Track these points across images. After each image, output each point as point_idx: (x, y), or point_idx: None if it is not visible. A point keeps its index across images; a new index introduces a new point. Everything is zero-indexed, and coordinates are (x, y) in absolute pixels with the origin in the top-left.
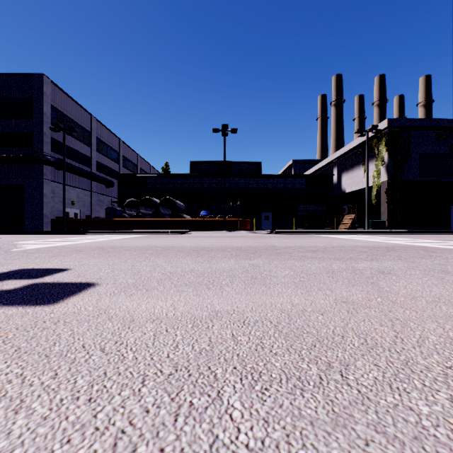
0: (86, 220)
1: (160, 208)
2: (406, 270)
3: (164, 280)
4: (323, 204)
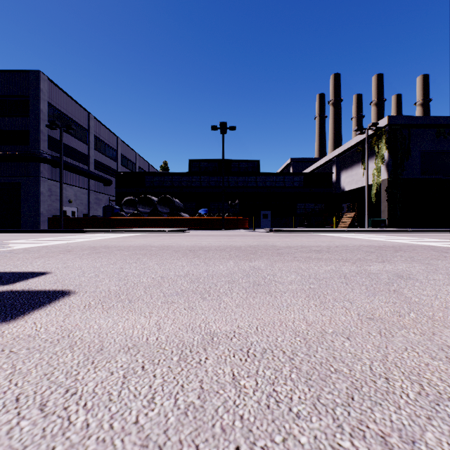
0: (83, 218)
1: (158, 206)
2: (426, 273)
3: (153, 287)
4: (322, 203)
